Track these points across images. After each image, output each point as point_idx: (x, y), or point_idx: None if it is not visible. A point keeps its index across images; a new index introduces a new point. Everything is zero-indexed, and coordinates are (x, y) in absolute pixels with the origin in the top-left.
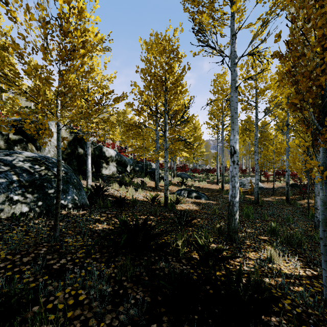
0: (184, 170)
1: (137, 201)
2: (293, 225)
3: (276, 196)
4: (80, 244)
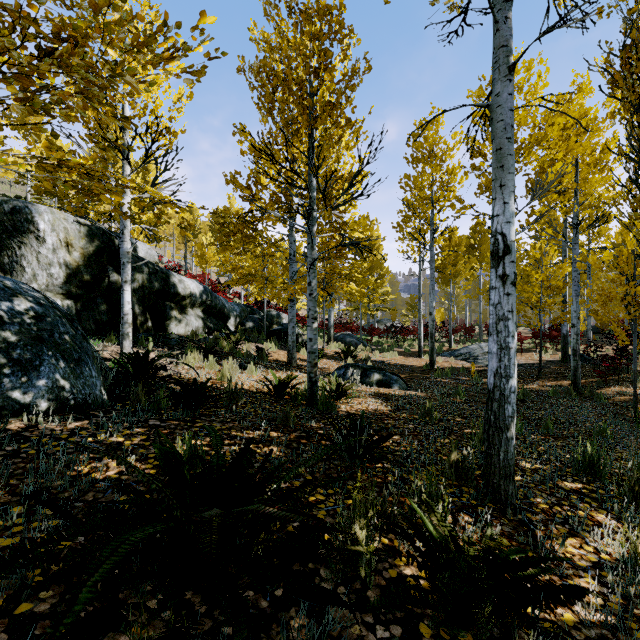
0: (349, 330)
1: (239, 393)
2: (619, 446)
3: (547, 380)
4: (2, 548)
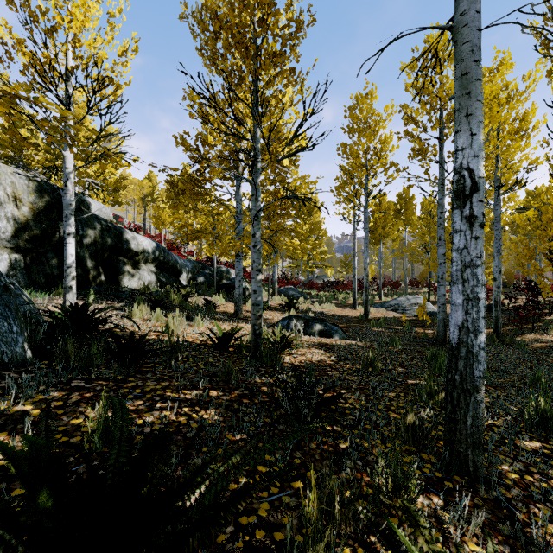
0: (291, 284)
1: (181, 346)
2: None
3: None
4: None
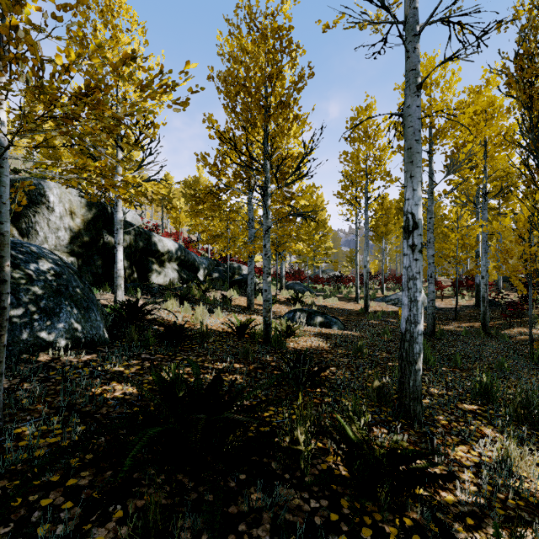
0: (298, 279)
1: (209, 333)
2: (513, 376)
3: (461, 322)
4: (50, 444)
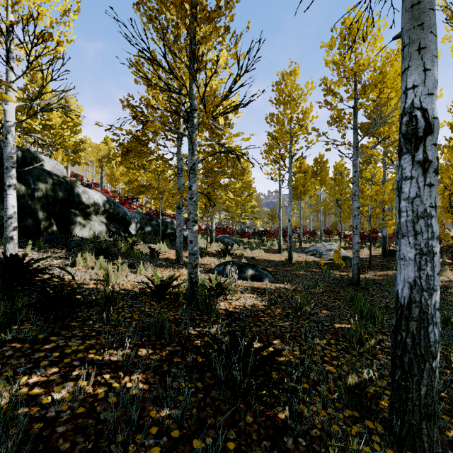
0: (227, 233)
1: (116, 296)
2: None
3: (376, 270)
4: None
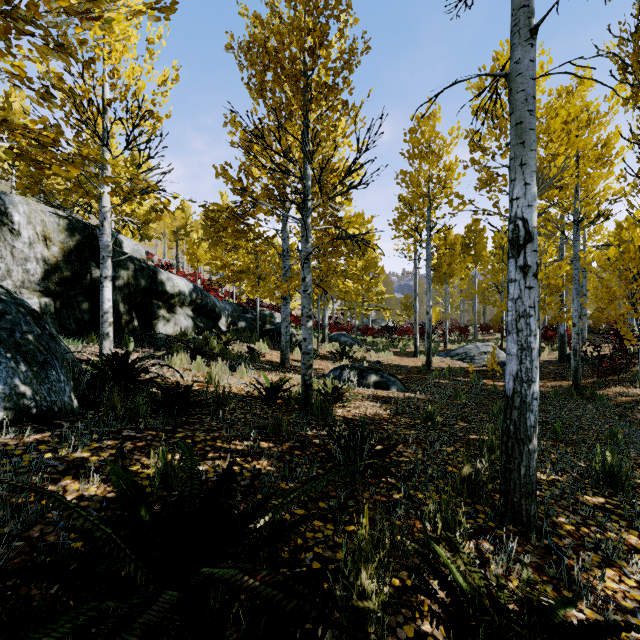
0: (343, 330)
1: (227, 397)
2: (632, 452)
3: (545, 380)
4: None
